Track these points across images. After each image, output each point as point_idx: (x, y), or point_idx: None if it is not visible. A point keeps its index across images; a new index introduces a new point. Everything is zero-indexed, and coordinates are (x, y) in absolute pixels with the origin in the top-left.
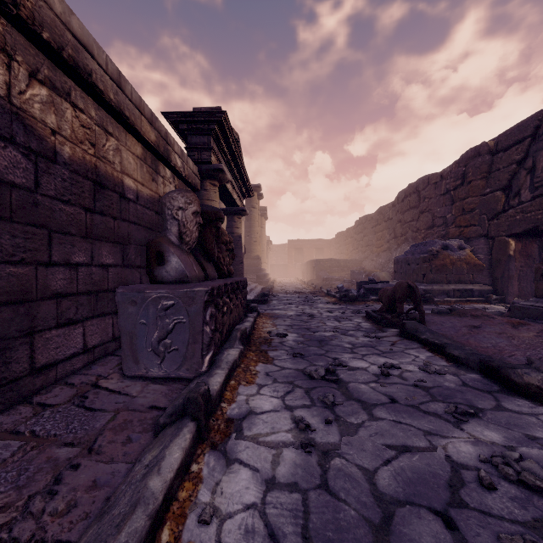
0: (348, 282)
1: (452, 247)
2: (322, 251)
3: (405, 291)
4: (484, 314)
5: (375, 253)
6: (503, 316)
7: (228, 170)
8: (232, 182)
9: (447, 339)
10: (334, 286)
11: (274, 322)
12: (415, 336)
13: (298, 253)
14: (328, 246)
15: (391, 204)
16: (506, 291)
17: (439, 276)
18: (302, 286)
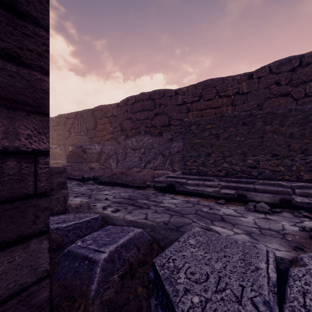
0: None
1: (53, 148)
2: None
3: None
4: None
5: None
6: None
7: None
8: None
9: None
10: None
11: None
12: None
13: None
14: None
15: None
16: None
17: None
18: None
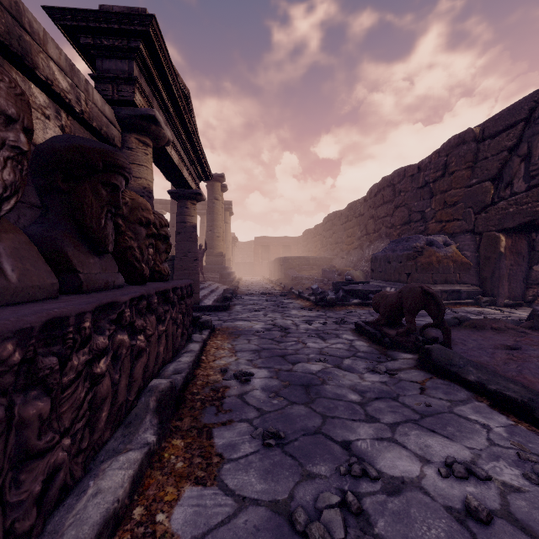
0: (319, 282)
1: (438, 243)
2: (290, 249)
3: (419, 299)
4: (509, 326)
5: (345, 250)
6: (522, 327)
7: (173, 132)
8: (181, 153)
9: (513, 383)
10: (305, 286)
11: (234, 346)
12: (453, 373)
13: (265, 250)
14: (296, 244)
15: (362, 200)
16: (496, 292)
17: (425, 275)
18: (270, 285)
